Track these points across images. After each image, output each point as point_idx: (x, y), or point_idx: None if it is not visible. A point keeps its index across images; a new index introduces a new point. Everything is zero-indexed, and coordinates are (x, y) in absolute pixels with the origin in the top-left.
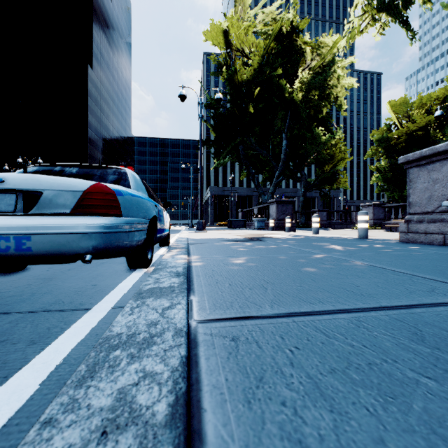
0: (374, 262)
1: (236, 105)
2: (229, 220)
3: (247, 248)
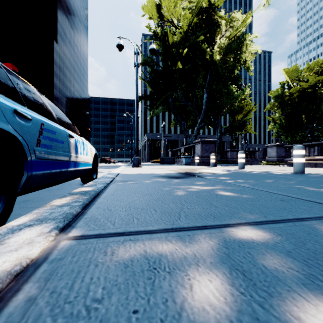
0: None
1: (167, 64)
2: (161, 158)
3: (193, 192)
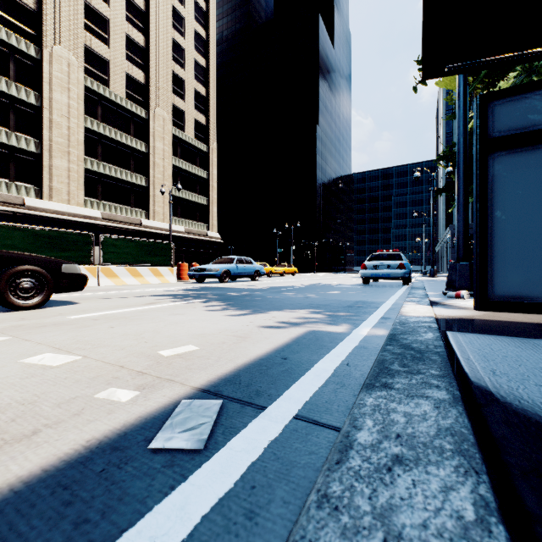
0: None
1: None
2: None
3: None
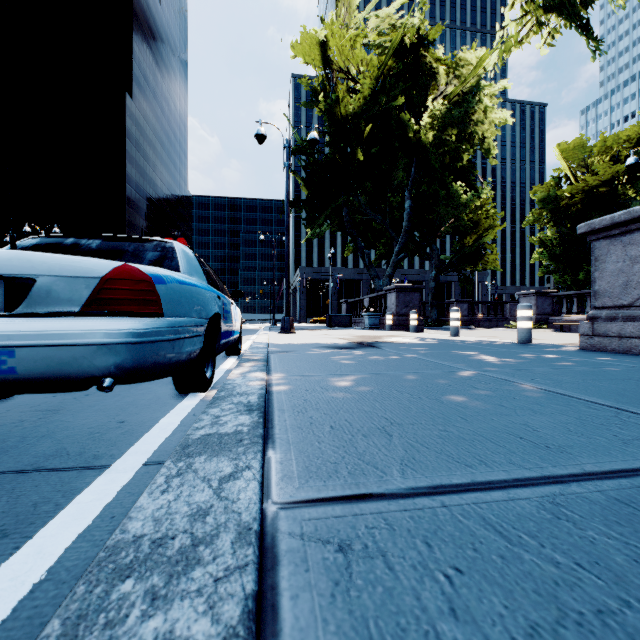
0: (551, 385)
1: (338, 149)
2: (328, 316)
3: (356, 361)
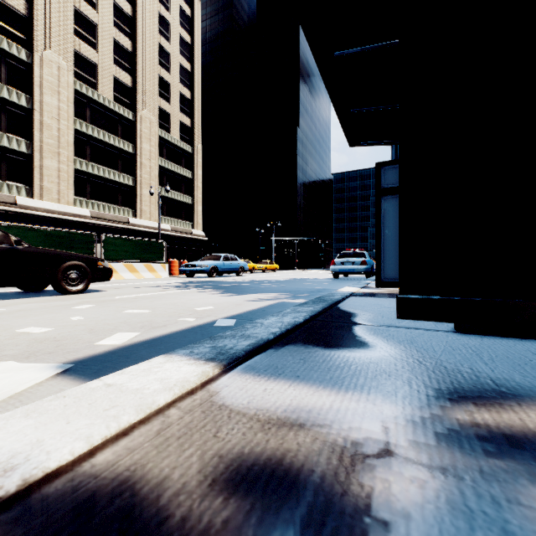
0: None
1: None
2: None
3: None
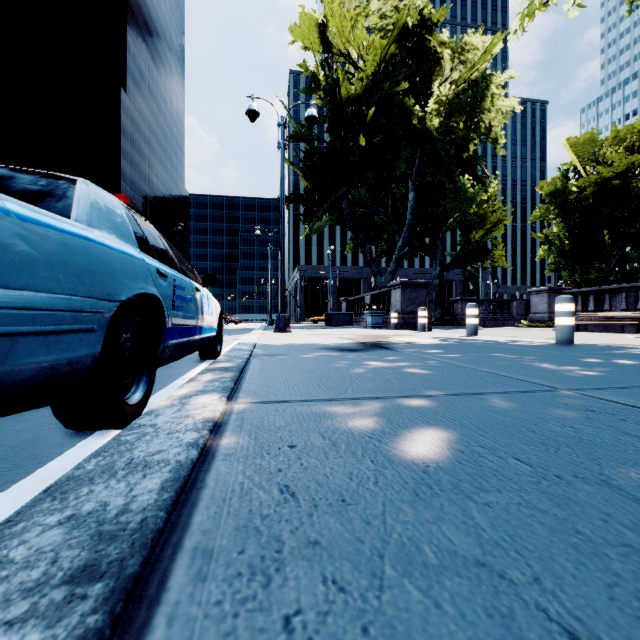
0: None
1: (338, 137)
2: (327, 314)
3: (370, 369)
